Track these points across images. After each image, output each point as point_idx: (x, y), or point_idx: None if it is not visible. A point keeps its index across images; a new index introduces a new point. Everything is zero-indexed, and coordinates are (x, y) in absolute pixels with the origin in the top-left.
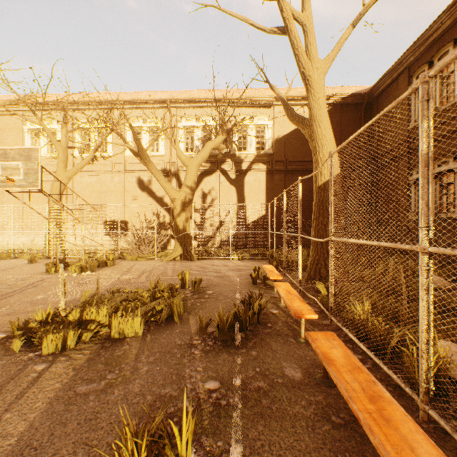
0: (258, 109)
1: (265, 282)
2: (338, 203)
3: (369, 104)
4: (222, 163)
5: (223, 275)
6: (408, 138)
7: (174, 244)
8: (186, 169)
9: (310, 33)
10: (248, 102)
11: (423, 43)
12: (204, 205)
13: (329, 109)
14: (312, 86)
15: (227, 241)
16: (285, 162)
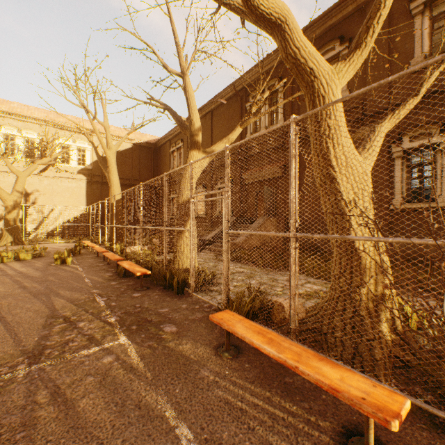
0: (80, 135)
1: (84, 247)
2: (120, 211)
3: (157, 149)
4: (46, 170)
5: (57, 248)
6: (170, 176)
7: (4, 234)
8: (6, 171)
9: (108, 132)
10: (71, 128)
11: (173, 133)
12: (27, 203)
13: (133, 147)
14: (109, 157)
15: (51, 232)
16: (102, 176)
